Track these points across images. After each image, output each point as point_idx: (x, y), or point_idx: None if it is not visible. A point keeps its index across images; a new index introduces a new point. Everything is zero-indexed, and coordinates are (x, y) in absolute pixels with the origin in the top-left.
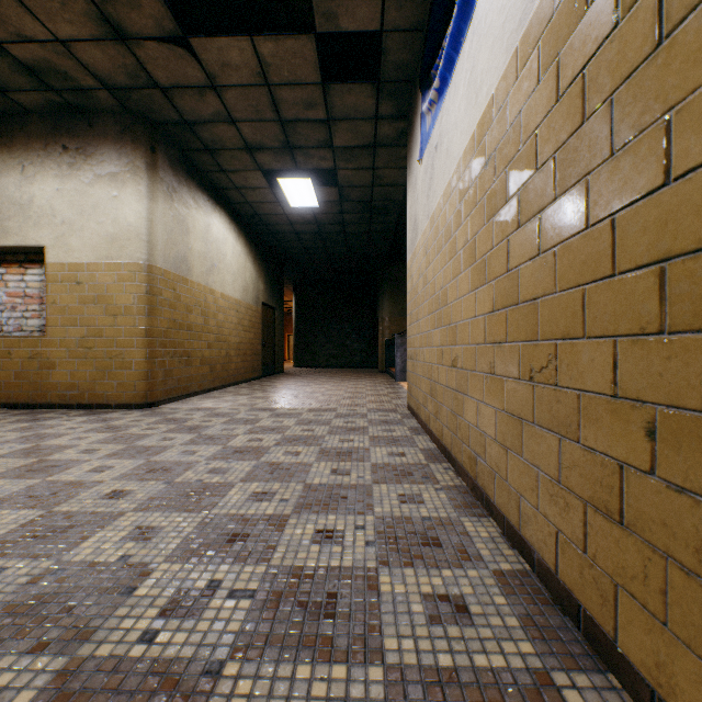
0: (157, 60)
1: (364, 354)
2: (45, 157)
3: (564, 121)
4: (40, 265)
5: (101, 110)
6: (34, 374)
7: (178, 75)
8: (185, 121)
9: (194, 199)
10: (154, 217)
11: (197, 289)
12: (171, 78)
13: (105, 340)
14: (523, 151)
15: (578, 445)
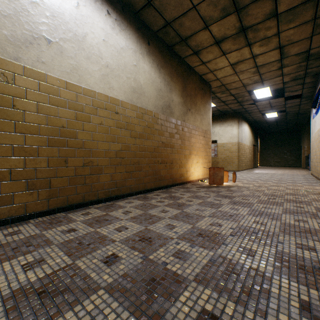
0: (246, 106)
1: (293, 161)
2: (217, 123)
3: None
4: (213, 143)
5: (228, 112)
6: (214, 164)
7: (249, 106)
8: (246, 110)
9: (243, 124)
10: (238, 132)
11: (243, 145)
12: (247, 107)
13: (229, 158)
14: None
15: None
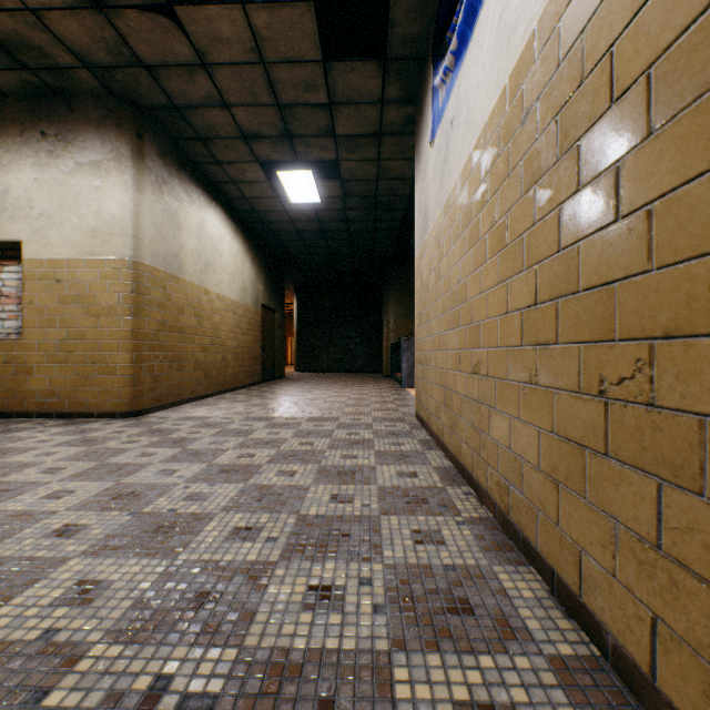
0: (140, 33)
1: (368, 358)
2: (22, 144)
3: (669, 14)
4: (17, 262)
5: (82, 92)
6: (10, 380)
7: (164, 50)
8: (175, 105)
9: (187, 192)
10: (140, 210)
11: (190, 288)
12: (157, 54)
13: (87, 343)
14: (587, 85)
15: (701, 500)
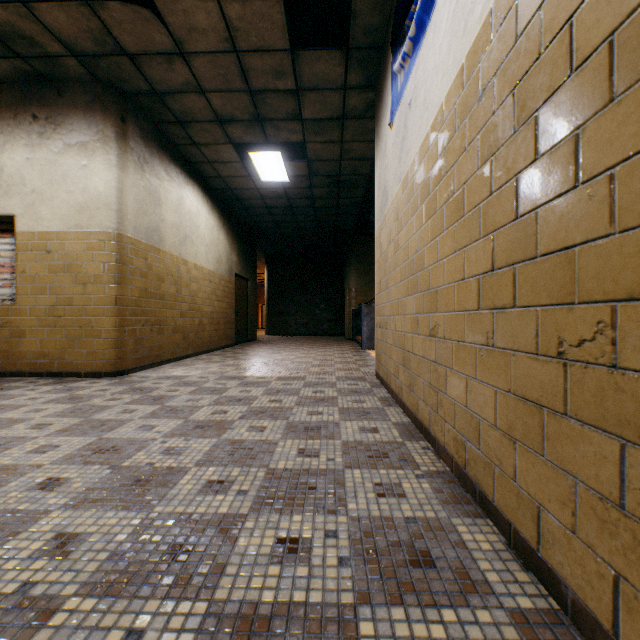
0: (122, 24)
1: (332, 323)
2: (15, 126)
3: None
4: (11, 235)
5: (70, 79)
6: (4, 342)
7: (145, 40)
8: (155, 91)
9: (167, 171)
10: (124, 187)
11: (170, 259)
12: (138, 44)
13: (75, 309)
14: (545, 57)
15: None
